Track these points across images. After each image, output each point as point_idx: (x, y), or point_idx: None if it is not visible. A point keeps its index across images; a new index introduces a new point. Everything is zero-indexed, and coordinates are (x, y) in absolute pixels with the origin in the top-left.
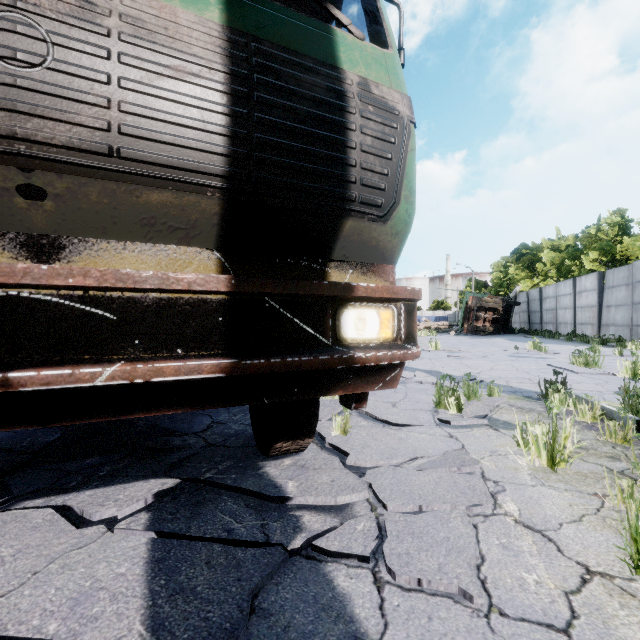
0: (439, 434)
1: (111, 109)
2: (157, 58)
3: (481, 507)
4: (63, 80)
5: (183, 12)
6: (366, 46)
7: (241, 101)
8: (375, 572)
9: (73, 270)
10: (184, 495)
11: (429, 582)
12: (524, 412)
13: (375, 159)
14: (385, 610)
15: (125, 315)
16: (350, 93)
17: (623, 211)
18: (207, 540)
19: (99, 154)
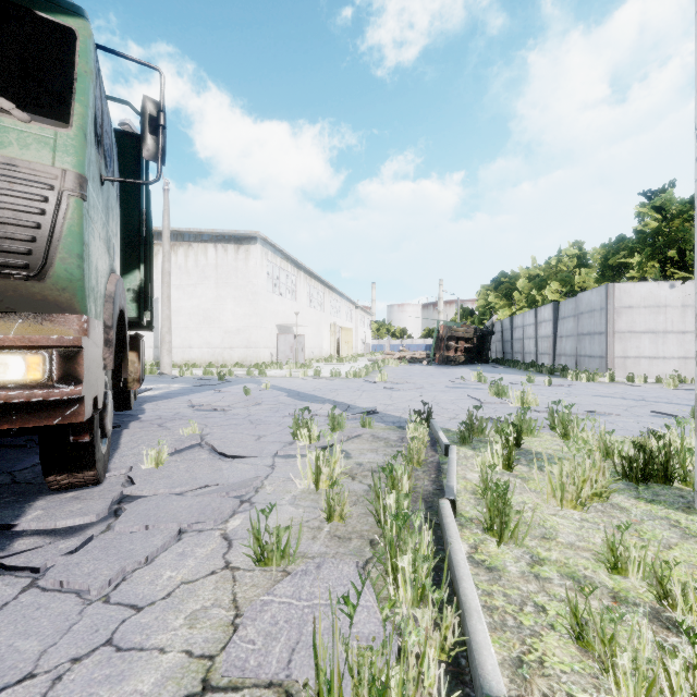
0: (263, 464)
1: None
2: None
3: (202, 524)
4: None
5: None
6: (31, 127)
7: None
8: (36, 580)
9: None
10: None
11: (68, 583)
12: (374, 441)
13: (17, 229)
14: (6, 606)
15: None
16: None
17: (581, 243)
18: None
19: None
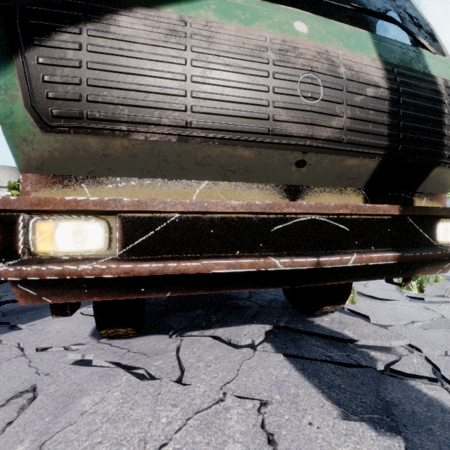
0: (417, 307)
1: (343, 117)
2: (361, 86)
3: None
4: (326, 105)
5: (365, 57)
6: (437, 57)
7: (395, 104)
8: (445, 388)
9: (342, 205)
10: (280, 335)
11: None
12: None
13: None
14: None
15: (352, 228)
16: (441, 90)
17: None
18: (318, 361)
19: (337, 142)
